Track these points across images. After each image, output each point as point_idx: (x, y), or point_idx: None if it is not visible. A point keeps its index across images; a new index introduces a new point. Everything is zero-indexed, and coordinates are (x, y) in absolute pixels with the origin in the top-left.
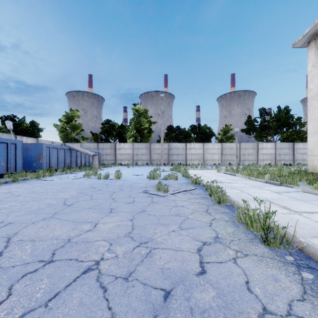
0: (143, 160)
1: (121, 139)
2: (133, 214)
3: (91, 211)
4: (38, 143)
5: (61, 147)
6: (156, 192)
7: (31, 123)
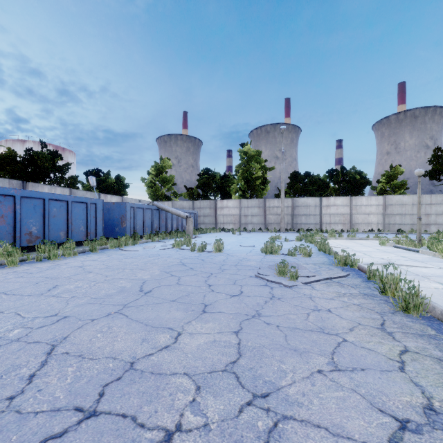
0: (254, 223)
1: (224, 195)
2: (240, 321)
3: (175, 306)
4: (120, 203)
5: (148, 207)
6: (277, 277)
7: (116, 179)
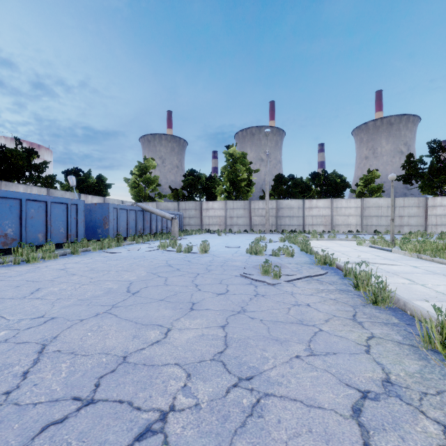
0: (239, 225)
1: (210, 196)
2: (227, 316)
3: (163, 305)
4: (103, 204)
5: (132, 208)
6: (262, 276)
7: (97, 178)
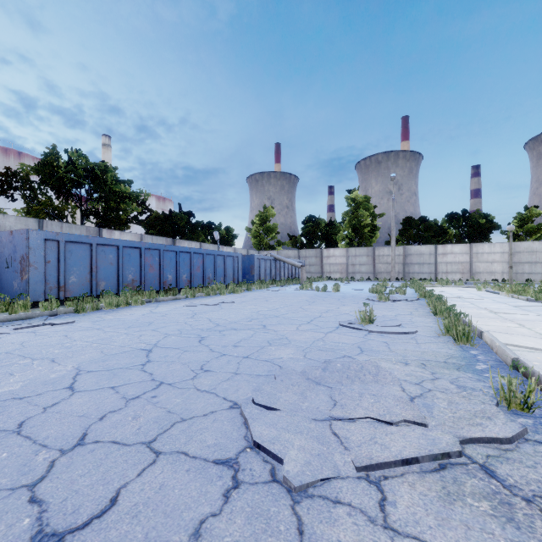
0: (362, 272)
1: (329, 243)
2: (360, 307)
3: (331, 304)
4: (250, 255)
5: (268, 258)
6: (378, 300)
7: (225, 230)
